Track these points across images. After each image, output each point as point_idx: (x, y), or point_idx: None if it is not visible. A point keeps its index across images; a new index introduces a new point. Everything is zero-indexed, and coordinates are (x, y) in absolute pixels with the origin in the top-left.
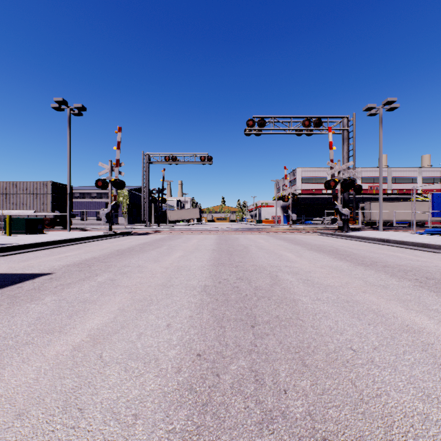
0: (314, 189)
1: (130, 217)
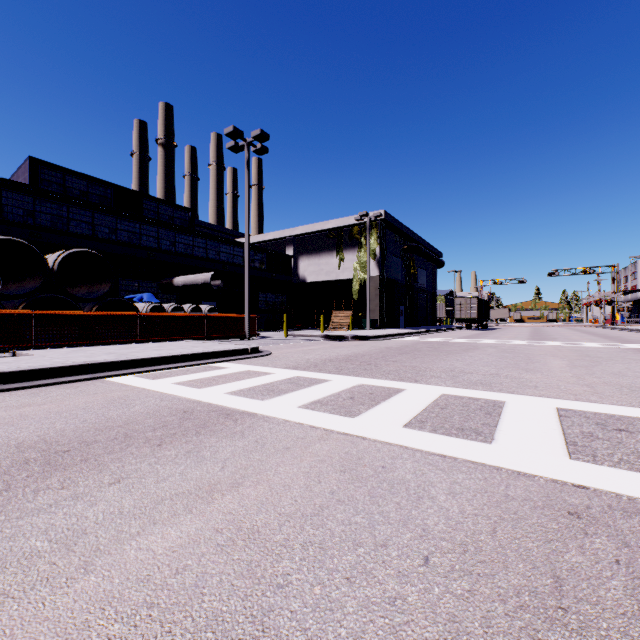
0: None
1: None
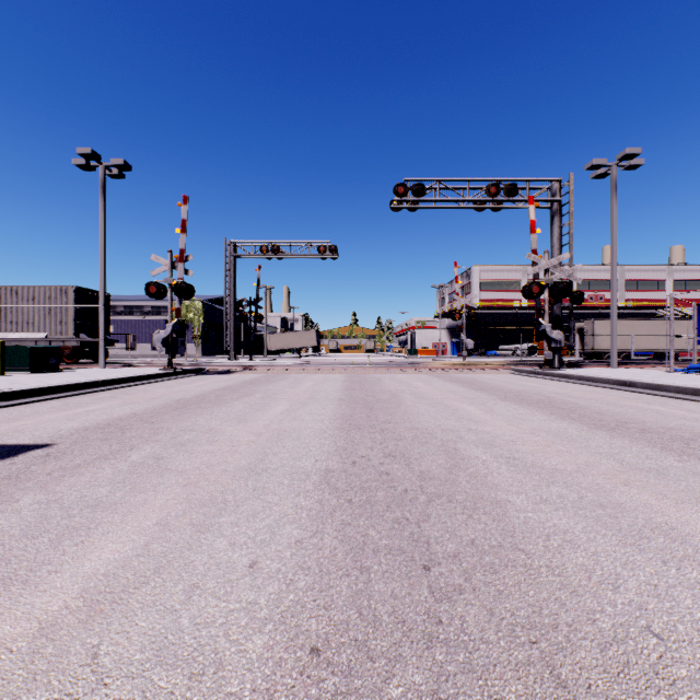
0: (501, 299)
1: (206, 344)
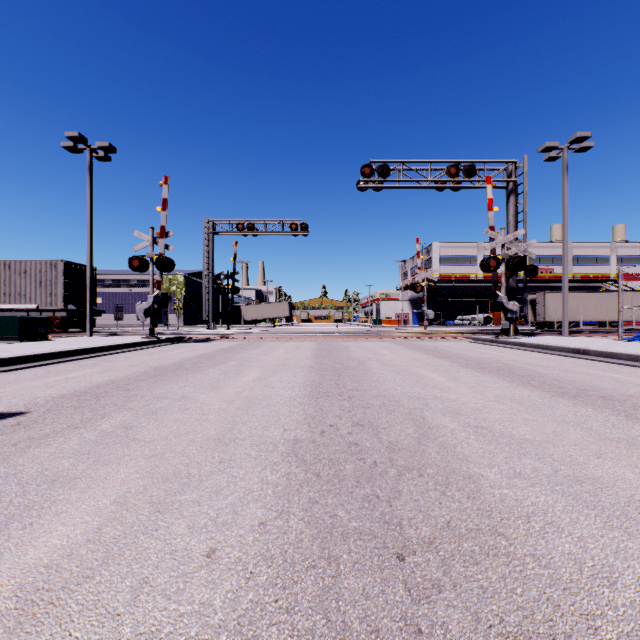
0: (458, 273)
1: (187, 315)
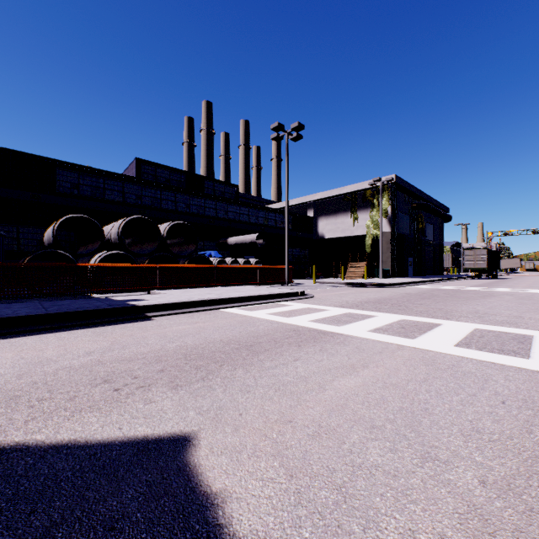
0: None
1: None
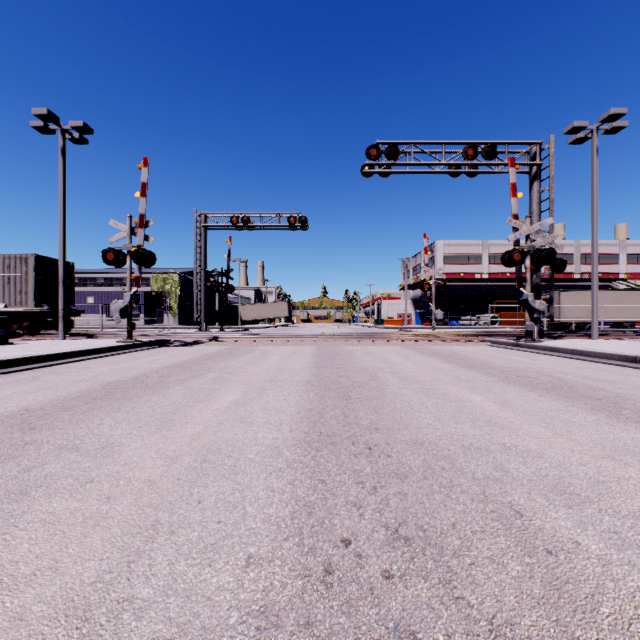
0: (463, 272)
1: (182, 315)
